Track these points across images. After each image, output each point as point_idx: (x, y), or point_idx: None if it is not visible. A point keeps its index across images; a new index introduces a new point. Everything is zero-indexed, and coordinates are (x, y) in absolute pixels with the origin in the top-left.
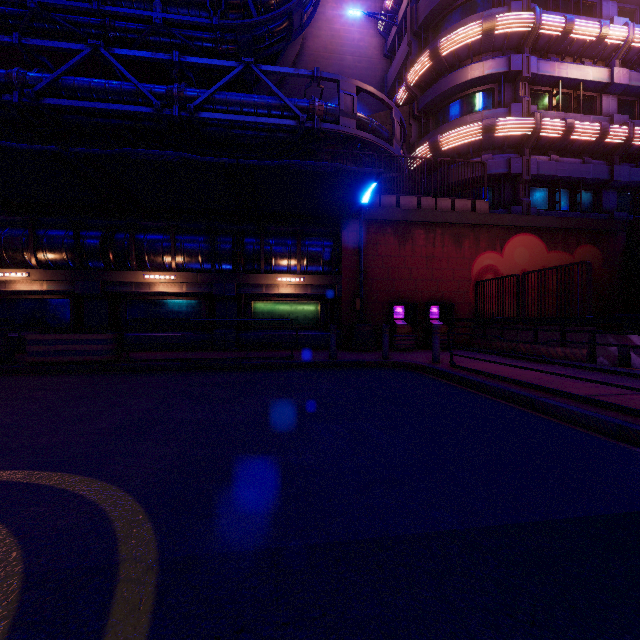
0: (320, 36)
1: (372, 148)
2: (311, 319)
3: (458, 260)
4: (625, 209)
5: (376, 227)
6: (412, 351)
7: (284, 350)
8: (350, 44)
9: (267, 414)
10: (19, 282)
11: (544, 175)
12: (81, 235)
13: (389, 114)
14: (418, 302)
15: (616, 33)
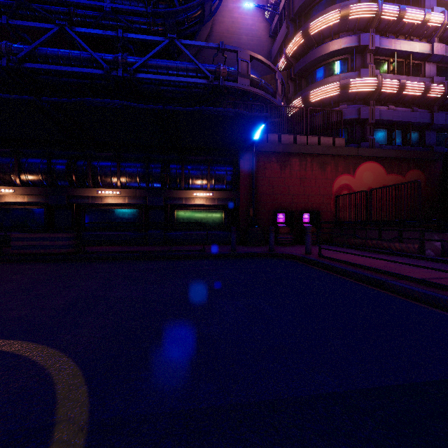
0: (224, 22)
1: (261, 100)
2: (217, 223)
3: (323, 180)
4: (442, 144)
5: (264, 157)
6: (290, 245)
7: (198, 245)
8: (245, 28)
9: (184, 293)
10: (7, 196)
11: (384, 120)
12: (52, 162)
13: (273, 77)
14: (294, 210)
15: (436, 18)
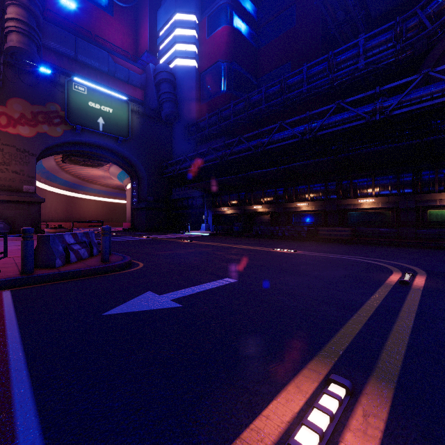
0: None
1: None
2: None
3: None
4: None
5: None
6: None
7: None
8: None
9: None
10: (304, 207)
11: None
12: (327, 185)
13: None
14: None
15: None
